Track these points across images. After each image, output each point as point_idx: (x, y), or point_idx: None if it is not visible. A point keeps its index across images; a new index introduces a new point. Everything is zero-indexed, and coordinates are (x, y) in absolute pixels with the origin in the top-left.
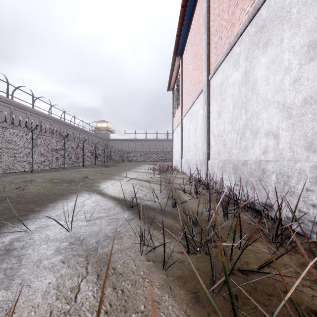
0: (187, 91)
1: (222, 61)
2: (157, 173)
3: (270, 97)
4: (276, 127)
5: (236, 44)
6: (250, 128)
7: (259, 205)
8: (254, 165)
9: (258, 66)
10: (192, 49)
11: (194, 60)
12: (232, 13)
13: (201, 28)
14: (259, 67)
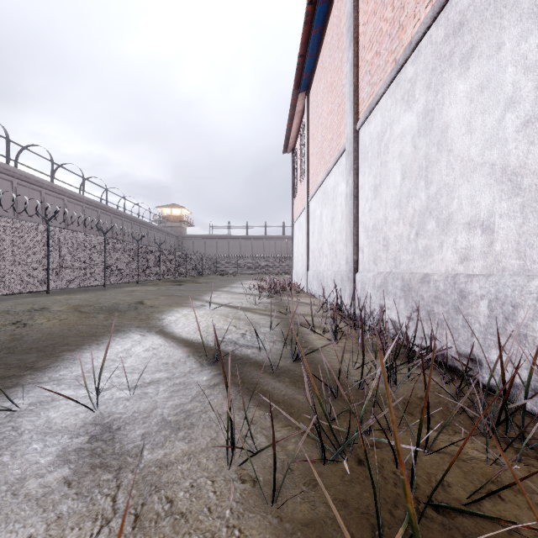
0: (318, 152)
1: (381, 94)
2: (265, 295)
3: (475, 155)
4: (488, 212)
5: (408, 62)
6: (436, 214)
7: (453, 358)
8: (443, 283)
9: (452, 99)
10: (327, 78)
11: (330, 96)
12: (399, 6)
13: (342, 40)
14: (453, 100)
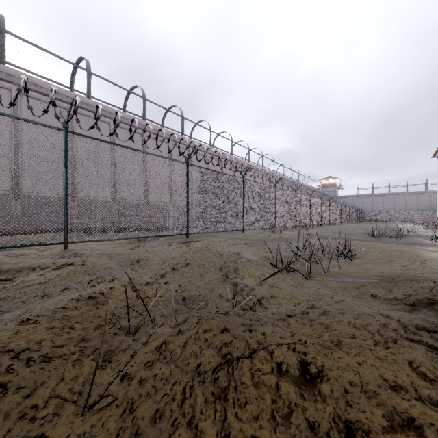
0: None
1: None
2: None
3: None
4: None
5: None
6: None
7: None
8: None
9: None
10: None
11: None
12: None
13: None
14: None
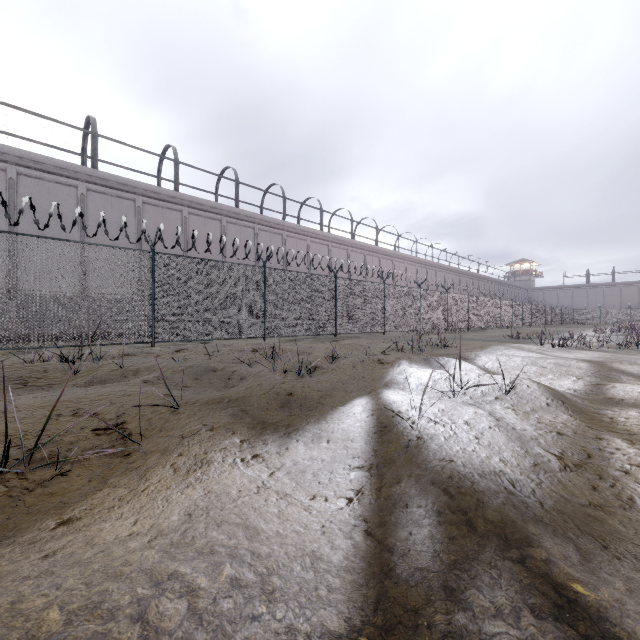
0: None
1: None
2: None
3: None
4: None
5: None
6: None
7: None
8: None
9: None
10: None
11: None
12: None
13: None
14: None
